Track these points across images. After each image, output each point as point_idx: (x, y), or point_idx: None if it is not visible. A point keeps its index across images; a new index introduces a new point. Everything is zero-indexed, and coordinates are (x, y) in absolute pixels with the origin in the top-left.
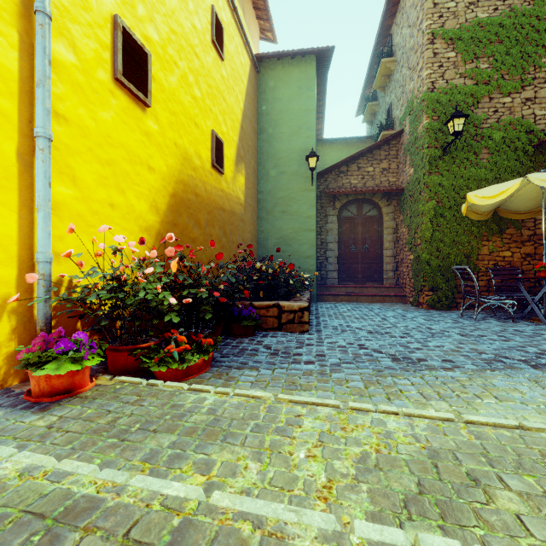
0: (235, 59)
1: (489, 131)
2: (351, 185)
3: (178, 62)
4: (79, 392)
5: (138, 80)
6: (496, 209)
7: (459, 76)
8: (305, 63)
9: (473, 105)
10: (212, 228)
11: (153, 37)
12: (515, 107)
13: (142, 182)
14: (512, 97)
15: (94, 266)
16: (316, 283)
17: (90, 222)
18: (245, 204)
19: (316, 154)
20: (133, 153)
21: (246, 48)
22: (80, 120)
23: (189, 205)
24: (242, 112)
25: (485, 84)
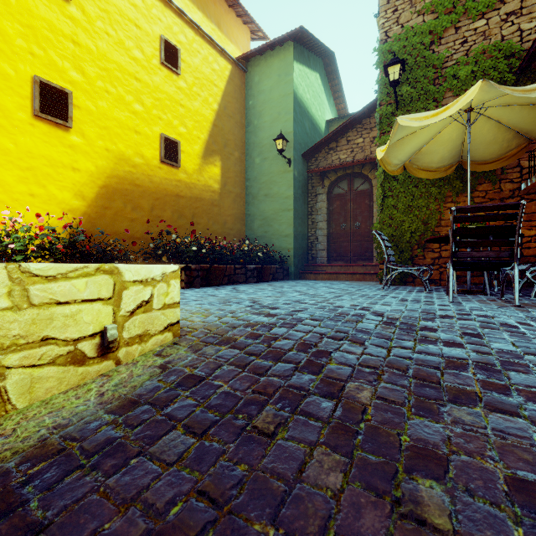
0: (201, 69)
1: (453, 69)
2: (341, 161)
3: (111, 90)
4: None
5: (59, 112)
6: (461, 162)
7: (417, 14)
8: (284, 51)
9: (435, 43)
10: (161, 211)
11: (79, 79)
12: (492, 28)
13: (65, 179)
14: (487, 18)
15: None
16: (293, 261)
17: (11, 205)
18: (221, 191)
19: (282, 136)
20: (55, 161)
21: (224, 55)
22: (2, 146)
23: (127, 193)
24: (216, 112)
25: (449, 14)
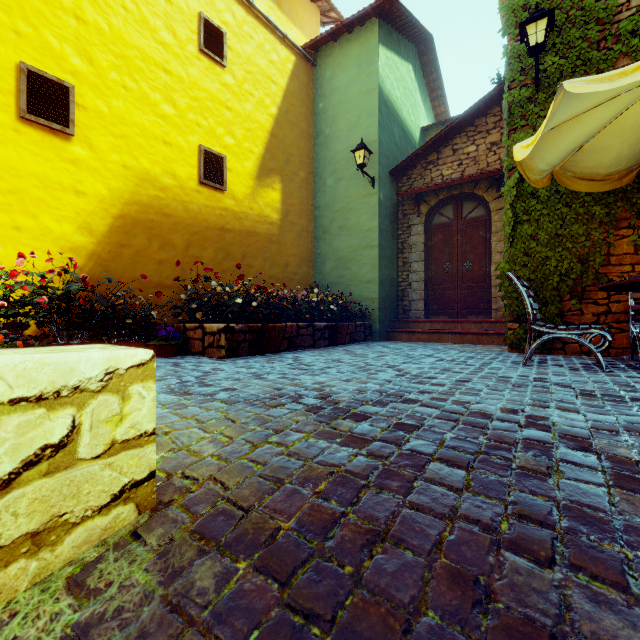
0: (255, 60)
1: (632, 22)
2: (444, 178)
3: (131, 85)
4: None
5: (55, 114)
6: None
7: None
8: (366, 32)
9: None
10: (200, 249)
11: (85, 69)
12: None
13: (65, 207)
14: None
15: None
16: (378, 316)
17: None
18: (282, 223)
19: (364, 146)
20: (50, 181)
21: (286, 42)
22: None
23: (153, 226)
24: (275, 117)
25: None
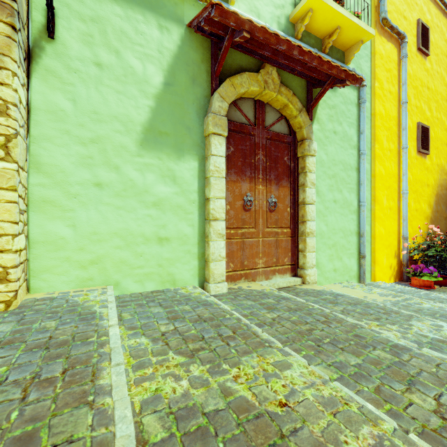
0: None
1: None
2: None
3: (438, 116)
4: (434, 288)
5: (424, 145)
6: None
7: None
8: None
9: None
10: None
11: (428, 115)
12: None
13: (424, 195)
14: None
15: (421, 240)
16: None
17: (410, 220)
18: None
19: None
20: (422, 182)
21: None
22: (408, 178)
23: (443, 197)
24: None
25: None
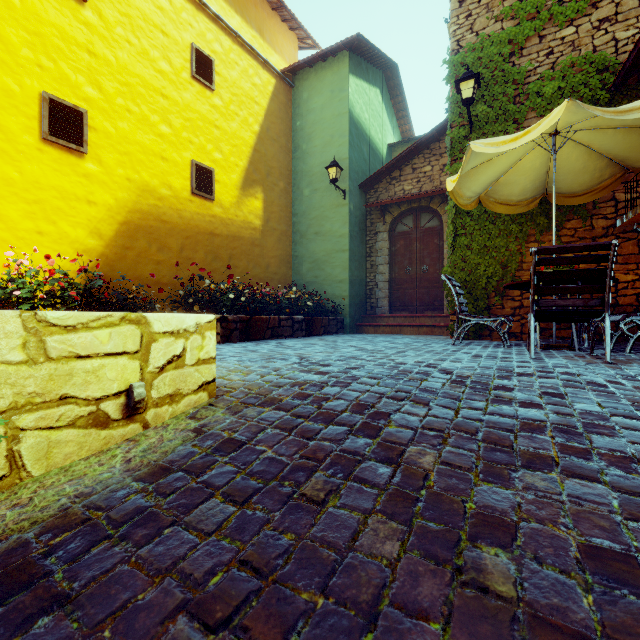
0: (240, 84)
1: (537, 85)
2: (405, 192)
3: (133, 109)
4: None
5: (71, 135)
6: (545, 195)
7: (494, 20)
8: (338, 62)
9: (515, 54)
10: (193, 252)
11: (96, 96)
12: (582, 37)
13: (79, 214)
14: (576, 25)
15: None
16: (349, 311)
17: (15, 245)
18: (263, 228)
19: (336, 163)
20: (67, 193)
21: (267, 67)
22: (5, 175)
23: (152, 231)
24: (257, 134)
25: (532, 20)
